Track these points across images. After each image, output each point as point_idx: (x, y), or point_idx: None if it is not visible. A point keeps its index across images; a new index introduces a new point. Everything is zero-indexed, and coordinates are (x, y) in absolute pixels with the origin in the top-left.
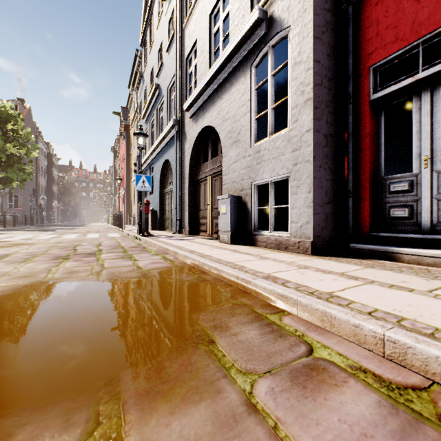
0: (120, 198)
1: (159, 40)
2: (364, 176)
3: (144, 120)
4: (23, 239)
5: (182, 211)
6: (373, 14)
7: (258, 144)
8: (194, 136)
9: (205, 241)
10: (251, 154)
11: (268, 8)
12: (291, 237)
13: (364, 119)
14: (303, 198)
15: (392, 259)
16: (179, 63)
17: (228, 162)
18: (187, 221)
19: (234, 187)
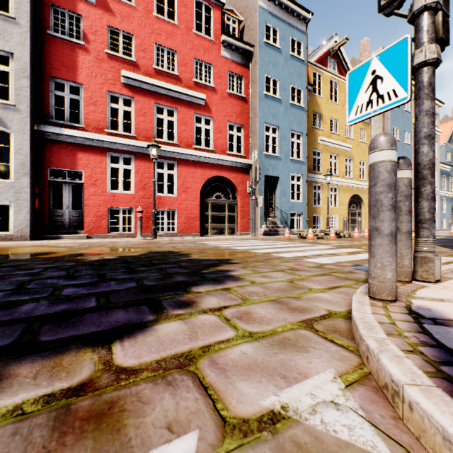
0: None
1: None
2: (46, 208)
3: None
4: None
5: None
6: (51, 148)
7: None
8: None
9: None
10: None
11: None
12: (14, 234)
13: (47, 186)
14: (24, 216)
15: (61, 239)
16: None
17: None
18: None
19: None
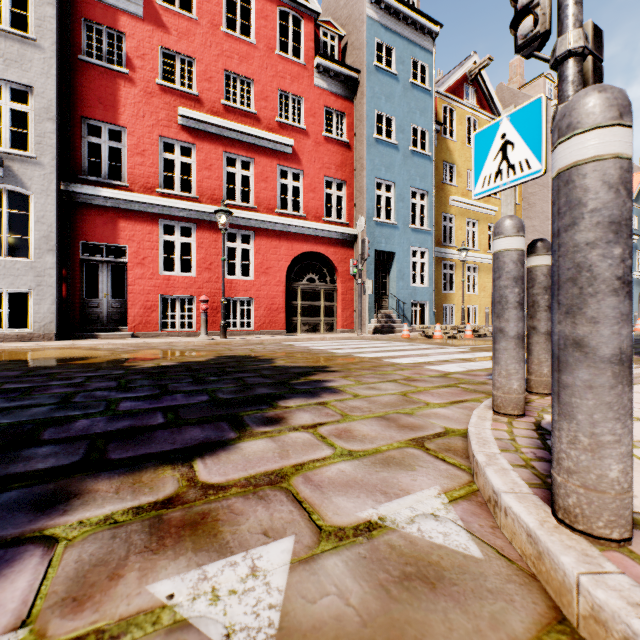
0: None
1: None
2: (77, 297)
3: None
4: None
5: None
6: (83, 215)
7: None
8: None
9: None
10: None
11: (5, 159)
12: (35, 332)
13: (78, 267)
14: (48, 307)
15: (97, 338)
16: None
17: None
18: None
19: None
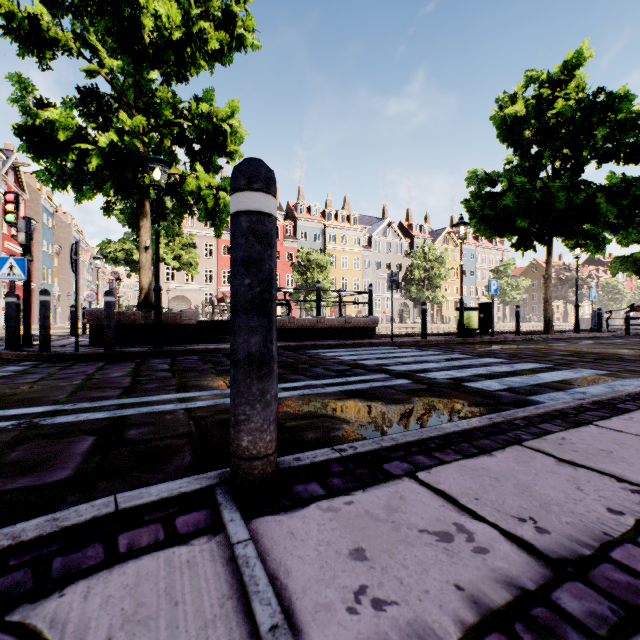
0: None
1: None
2: None
3: None
4: (56, 330)
5: None
6: None
7: None
8: None
9: None
10: None
11: None
12: None
13: None
14: None
15: None
16: None
17: None
18: None
19: None
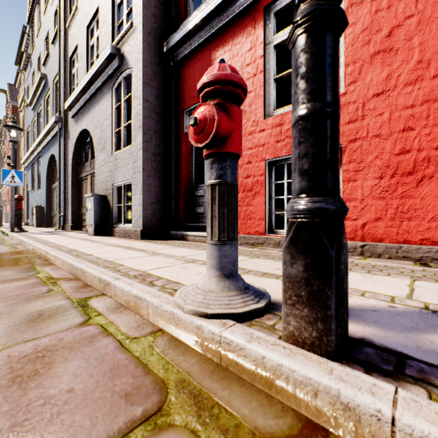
0: (7, 191)
1: (46, 27)
2: (181, 184)
3: (31, 108)
4: None
5: (67, 207)
6: (185, 75)
7: (116, 153)
8: (76, 136)
9: (76, 234)
10: (112, 161)
11: (121, 47)
12: (132, 227)
13: (181, 145)
14: (138, 198)
15: (185, 239)
16: (63, 61)
17: (98, 165)
18: (70, 217)
19: (102, 187)
